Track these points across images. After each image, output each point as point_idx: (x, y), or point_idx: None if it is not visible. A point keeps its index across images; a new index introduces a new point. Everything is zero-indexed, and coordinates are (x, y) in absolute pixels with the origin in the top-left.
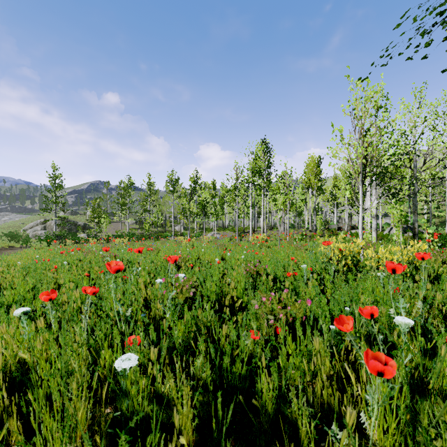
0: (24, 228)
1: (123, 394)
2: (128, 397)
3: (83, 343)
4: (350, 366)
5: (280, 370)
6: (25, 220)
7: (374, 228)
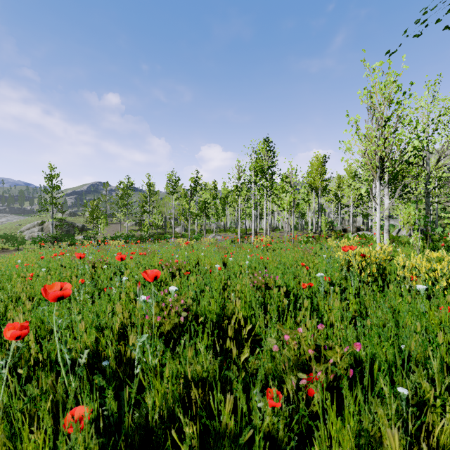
0: (20, 229)
1: None
2: None
3: None
4: None
5: None
6: (23, 221)
7: (386, 229)
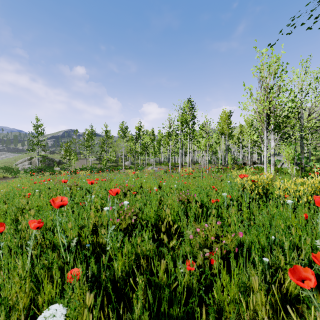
0: (15, 163)
1: None
2: None
3: (26, 276)
4: (283, 297)
5: (214, 298)
6: (17, 157)
7: (272, 163)
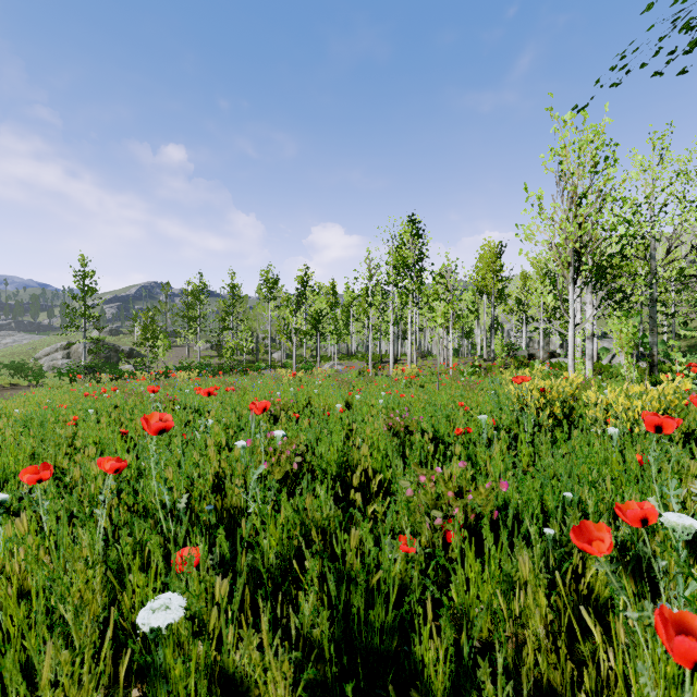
0: (35, 355)
1: (157, 673)
2: (170, 674)
3: (96, 561)
4: (582, 602)
5: (453, 607)
6: (38, 343)
7: (588, 355)
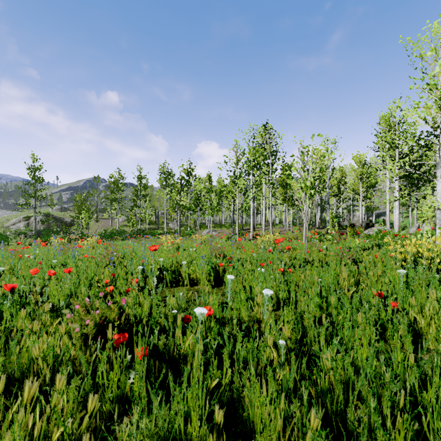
0: (5, 224)
1: None
2: None
3: None
4: None
5: None
6: (12, 216)
7: (439, 224)
